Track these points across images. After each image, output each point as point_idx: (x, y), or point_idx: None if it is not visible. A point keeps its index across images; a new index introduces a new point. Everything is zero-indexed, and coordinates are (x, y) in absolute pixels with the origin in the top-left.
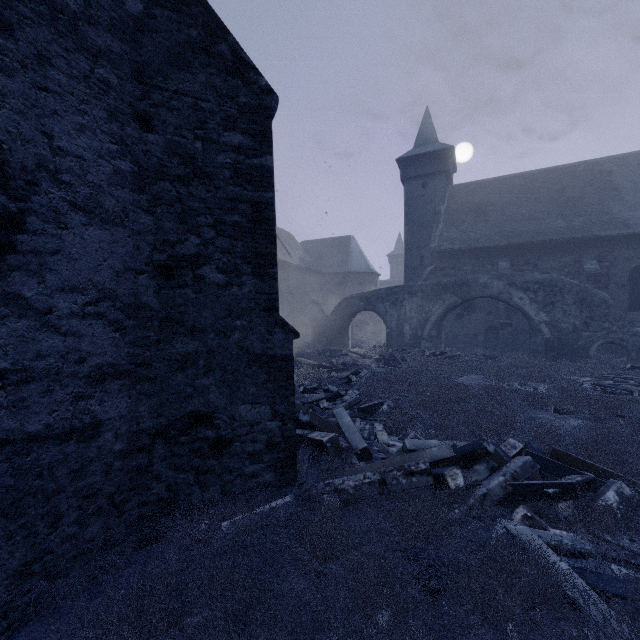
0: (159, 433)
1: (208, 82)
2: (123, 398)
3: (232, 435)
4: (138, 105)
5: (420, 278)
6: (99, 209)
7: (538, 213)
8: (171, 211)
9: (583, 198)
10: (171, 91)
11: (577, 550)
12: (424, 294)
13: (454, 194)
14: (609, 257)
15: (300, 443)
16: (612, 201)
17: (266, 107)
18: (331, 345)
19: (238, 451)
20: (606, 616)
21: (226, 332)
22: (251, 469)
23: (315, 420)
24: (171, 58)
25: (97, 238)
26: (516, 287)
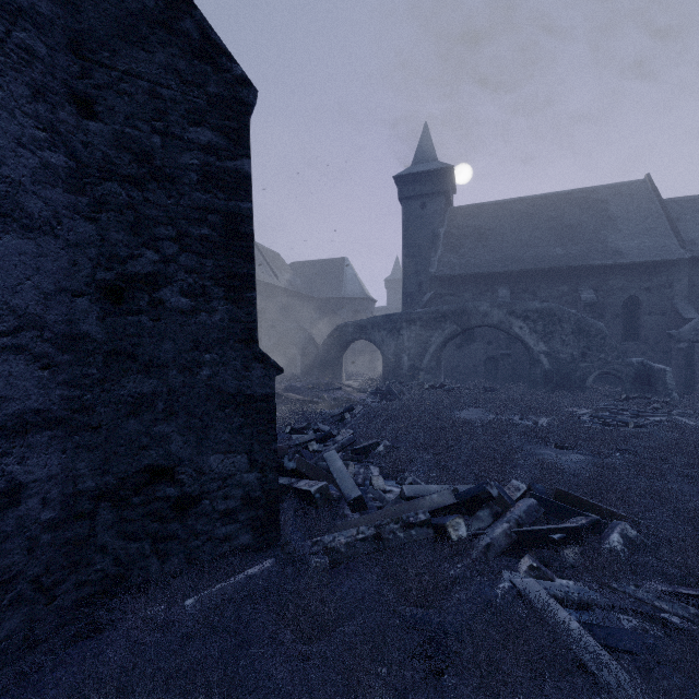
0: (104, 494)
1: (169, 64)
2: (54, 453)
3: (200, 492)
4: (76, 84)
5: (419, 305)
6: (19, 212)
7: (537, 240)
8: (120, 219)
9: (580, 226)
10: (120, 71)
11: (584, 601)
12: (423, 322)
13: (454, 217)
14: (604, 287)
15: (284, 495)
16: (607, 230)
17: (242, 101)
18: (323, 378)
19: (207, 510)
20: (619, 681)
21: (192, 368)
22: (224, 531)
23: (302, 467)
24: (120, 30)
25: (16, 249)
26: (516, 316)
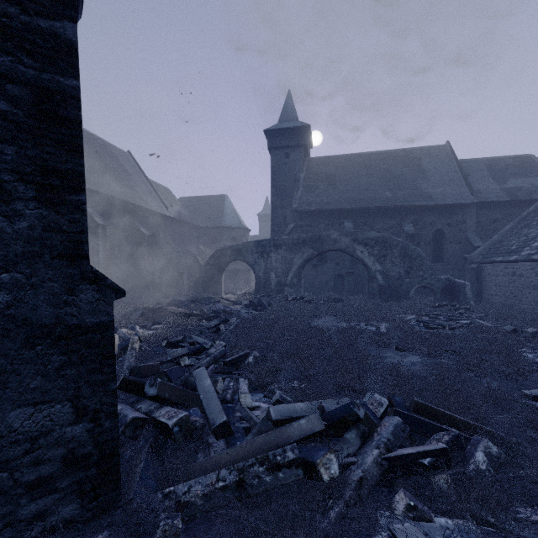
0: None
1: None
2: None
3: None
4: None
5: (284, 233)
6: None
7: (372, 185)
8: None
9: (403, 176)
10: None
11: None
12: (287, 247)
13: (311, 165)
14: (420, 222)
15: (139, 429)
16: (421, 180)
17: None
18: (205, 292)
19: (5, 487)
20: None
21: None
22: (33, 508)
23: (165, 391)
24: None
25: None
26: (358, 242)
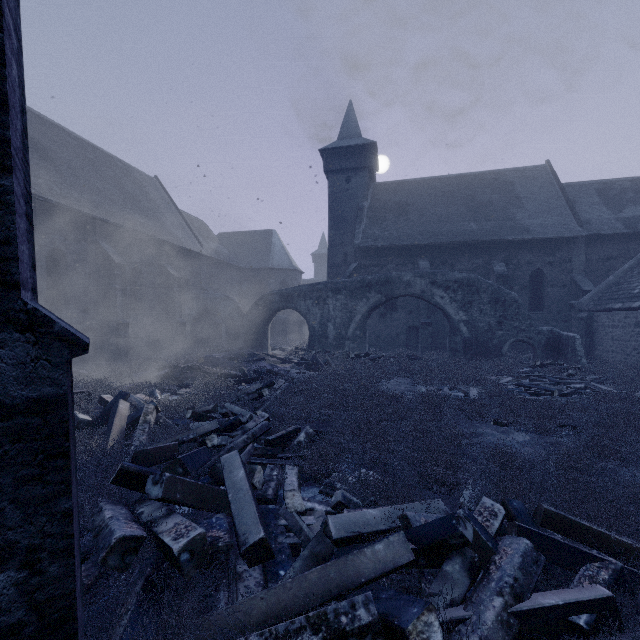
0: None
1: None
2: None
3: None
4: None
5: (344, 275)
6: None
7: (454, 215)
8: None
9: (491, 204)
10: None
11: None
12: (348, 291)
13: (377, 192)
14: (514, 260)
15: (131, 554)
16: (515, 209)
17: None
18: (247, 348)
19: None
20: None
21: None
22: None
23: (176, 491)
24: None
25: None
26: (438, 286)
